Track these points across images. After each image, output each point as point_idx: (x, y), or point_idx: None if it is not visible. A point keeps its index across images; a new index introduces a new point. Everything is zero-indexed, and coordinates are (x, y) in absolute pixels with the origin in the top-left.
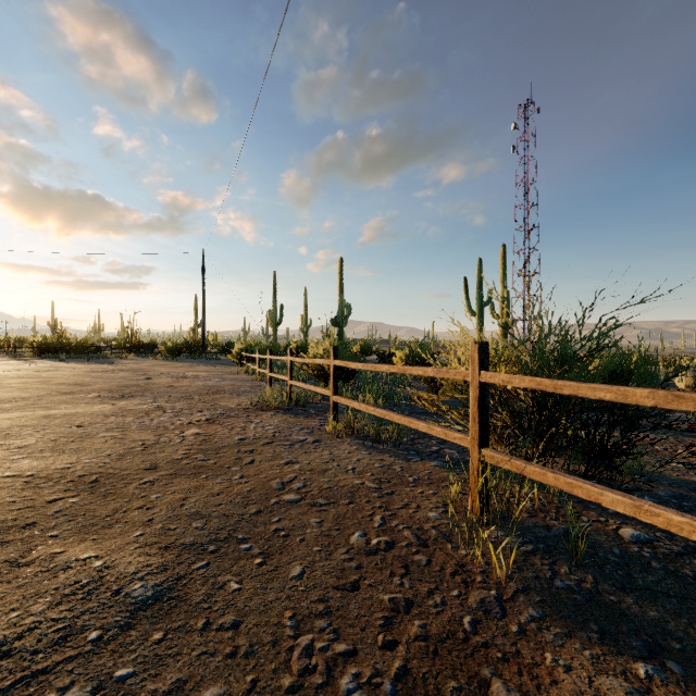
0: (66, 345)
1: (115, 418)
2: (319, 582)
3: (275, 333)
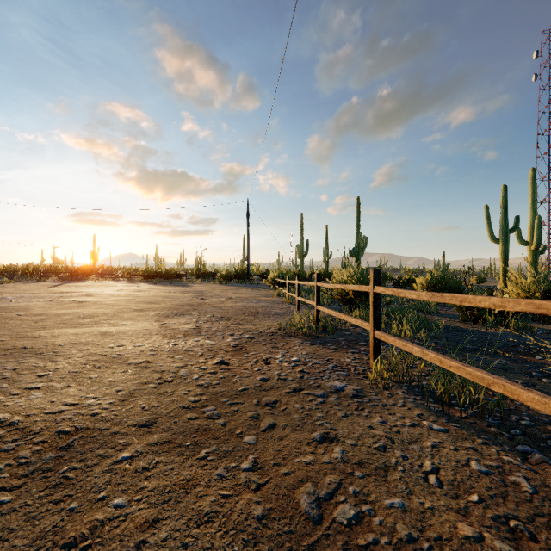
0: (159, 273)
1: (156, 338)
2: None
3: (302, 263)
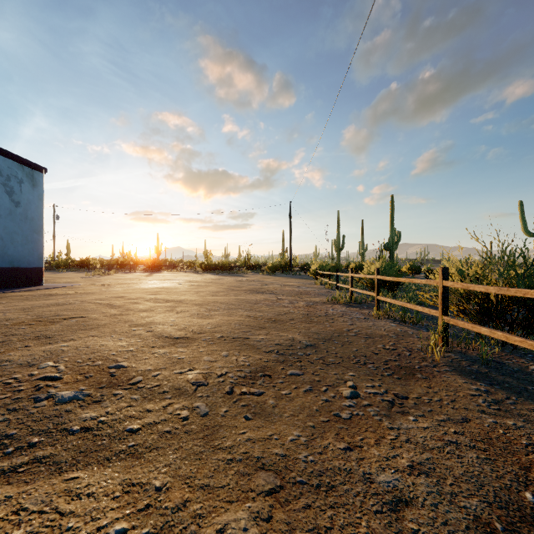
0: (217, 265)
1: (264, 302)
2: (363, 352)
3: (338, 256)
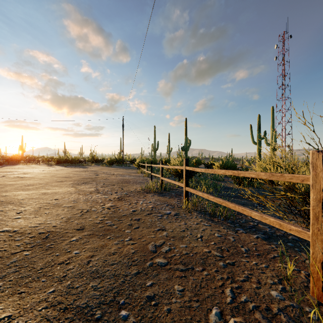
0: (67, 160)
1: (75, 195)
2: None
3: (155, 154)
